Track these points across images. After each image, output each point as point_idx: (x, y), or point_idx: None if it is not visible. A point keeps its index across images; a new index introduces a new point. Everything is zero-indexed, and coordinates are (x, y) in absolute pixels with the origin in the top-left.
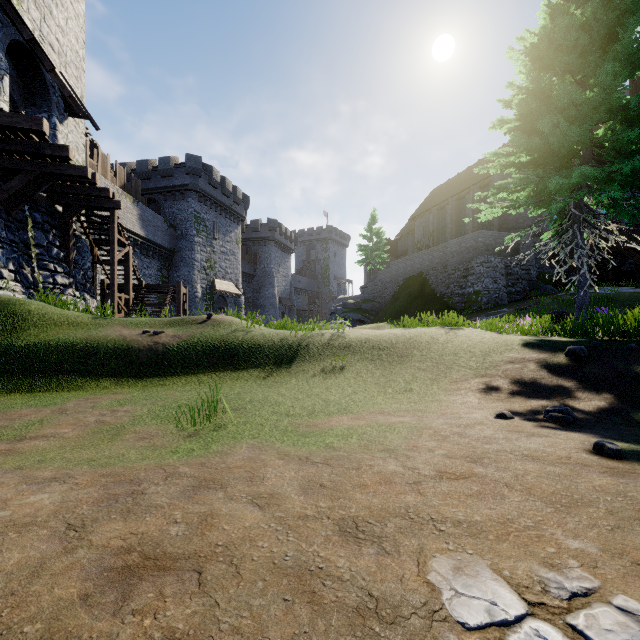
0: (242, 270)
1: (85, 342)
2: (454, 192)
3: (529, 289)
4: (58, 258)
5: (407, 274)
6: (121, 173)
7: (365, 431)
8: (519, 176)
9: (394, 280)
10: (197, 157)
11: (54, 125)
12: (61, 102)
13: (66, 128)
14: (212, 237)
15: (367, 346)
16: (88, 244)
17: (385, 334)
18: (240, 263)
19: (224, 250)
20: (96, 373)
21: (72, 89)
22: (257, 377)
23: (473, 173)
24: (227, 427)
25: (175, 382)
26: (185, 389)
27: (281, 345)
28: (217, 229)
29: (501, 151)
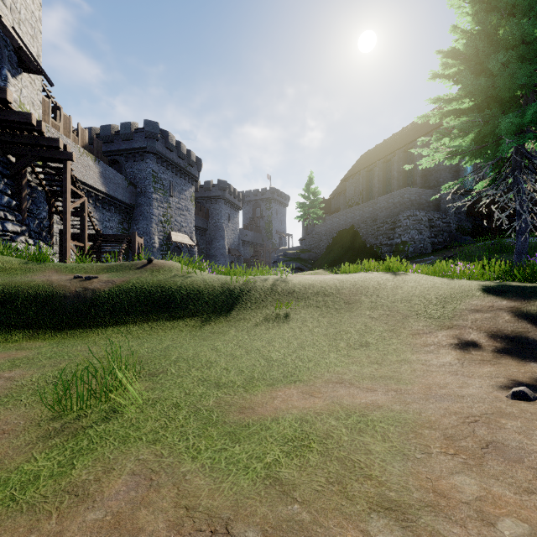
0: (196, 224)
1: (2, 288)
2: (381, 156)
3: (449, 240)
4: (9, 206)
5: (340, 227)
6: (83, 134)
7: (328, 428)
8: (464, 119)
9: (329, 233)
10: (154, 123)
11: (5, 77)
12: (14, 57)
13: (20, 82)
14: (168, 194)
15: (311, 292)
16: (44, 195)
17: (329, 279)
18: (194, 218)
19: (179, 206)
20: (9, 323)
21: (25, 45)
22: (193, 326)
23: (398, 139)
24: (126, 411)
25: (99, 333)
26: (107, 342)
27: (222, 291)
28: (173, 187)
29: (444, 97)
